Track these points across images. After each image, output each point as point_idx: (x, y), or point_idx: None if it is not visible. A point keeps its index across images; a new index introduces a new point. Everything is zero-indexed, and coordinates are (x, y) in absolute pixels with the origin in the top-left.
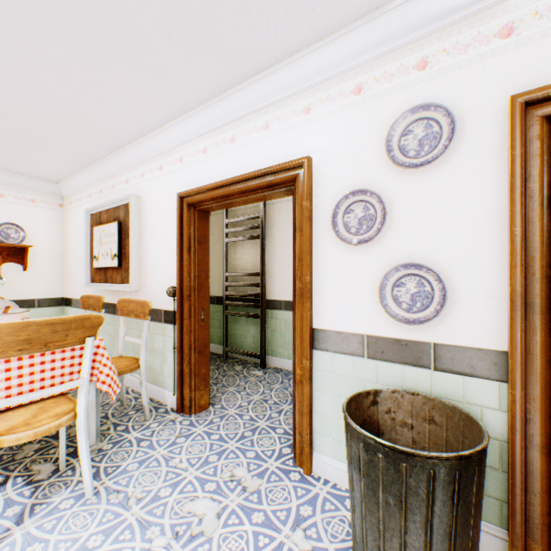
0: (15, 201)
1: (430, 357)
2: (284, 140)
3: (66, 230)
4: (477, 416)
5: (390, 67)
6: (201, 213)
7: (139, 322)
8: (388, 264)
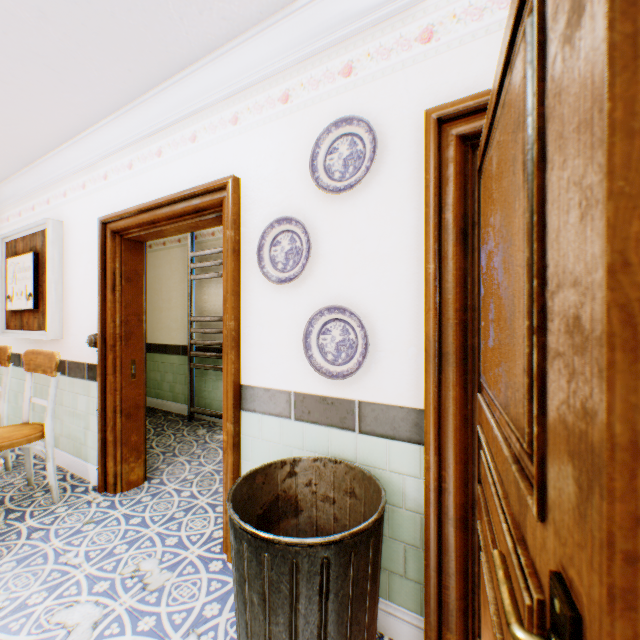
0: None
1: (355, 418)
2: (212, 156)
3: None
4: (400, 486)
5: (317, 72)
6: (132, 244)
7: (62, 379)
8: (315, 307)
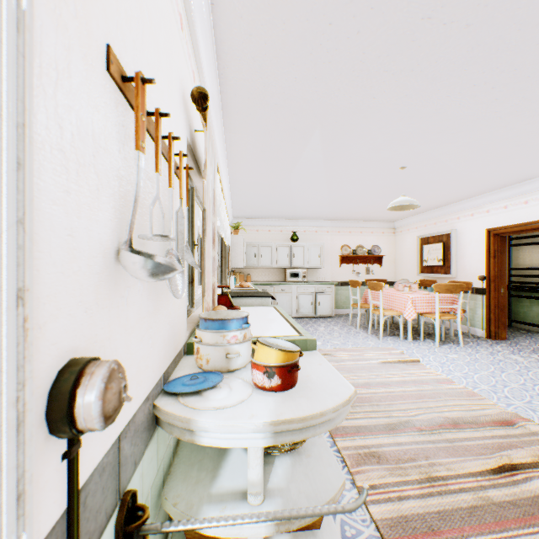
0: (376, 234)
1: None
2: None
3: (396, 245)
4: None
5: None
6: (500, 238)
7: (455, 294)
8: None
